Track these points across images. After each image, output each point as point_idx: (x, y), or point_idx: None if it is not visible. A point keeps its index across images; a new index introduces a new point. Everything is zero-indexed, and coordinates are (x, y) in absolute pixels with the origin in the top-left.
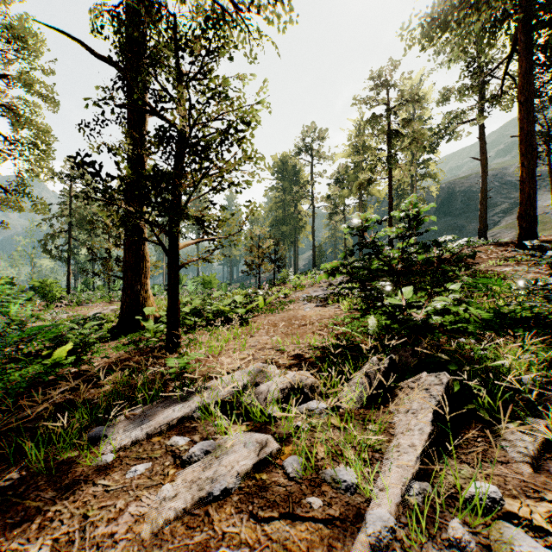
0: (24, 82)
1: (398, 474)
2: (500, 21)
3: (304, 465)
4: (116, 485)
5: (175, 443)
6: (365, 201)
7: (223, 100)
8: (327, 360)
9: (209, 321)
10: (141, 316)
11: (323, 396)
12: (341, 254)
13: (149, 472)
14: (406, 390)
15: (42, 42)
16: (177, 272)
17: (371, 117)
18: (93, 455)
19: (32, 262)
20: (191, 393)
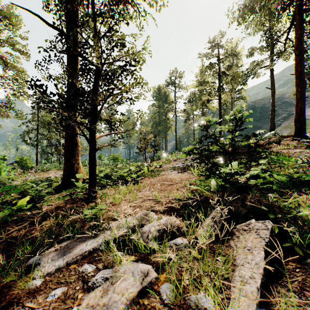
0: (10, 43)
1: (245, 303)
2: (286, 5)
3: (175, 291)
4: (38, 307)
5: (85, 270)
6: (205, 112)
7: (122, 48)
8: (187, 209)
9: (115, 181)
10: (75, 179)
11: (186, 234)
12: (194, 142)
13: (64, 295)
14: (241, 231)
15: (21, 21)
16: (94, 152)
17: (209, 64)
18: (28, 279)
19: (16, 147)
20: (99, 231)
